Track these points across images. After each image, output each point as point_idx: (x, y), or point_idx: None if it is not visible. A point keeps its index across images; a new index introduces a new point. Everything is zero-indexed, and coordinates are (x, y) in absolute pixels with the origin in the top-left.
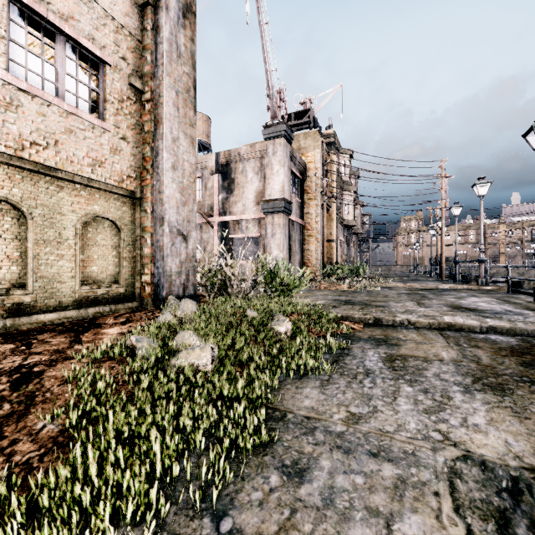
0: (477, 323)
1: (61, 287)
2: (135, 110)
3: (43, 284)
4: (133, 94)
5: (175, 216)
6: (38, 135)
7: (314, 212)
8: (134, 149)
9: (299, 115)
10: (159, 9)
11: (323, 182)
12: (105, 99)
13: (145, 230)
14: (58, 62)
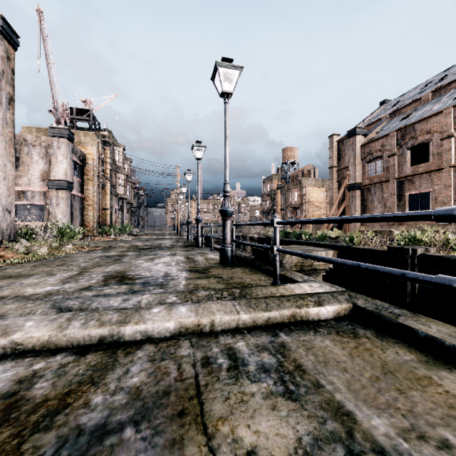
0: (142, 244)
1: None
2: None
3: None
4: None
5: (5, 202)
6: None
7: (92, 189)
8: None
9: (81, 111)
10: None
11: (99, 169)
12: None
13: None
14: None
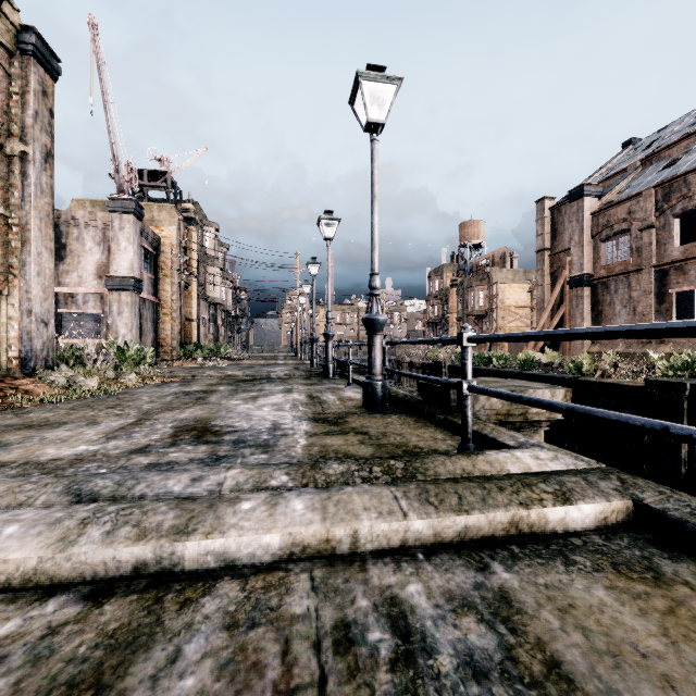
0: (242, 373)
1: None
2: (4, 231)
3: None
4: (2, 219)
5: (40, 309)
6: None
7: (171, 290)
8: (3, 259)
9: (154, 174)
10: (27, 161)
11: (180, 260)
12: None
13: (13, 319)
14: None
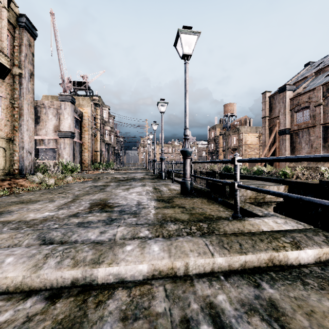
0: (121, 176)
1: None
2: (11, 110)
3: None
4: (11, 104)
5: (28, 146)
6: None
7: (87, 137)
8: (11, 123)
9: (80, 83)
10: (22, 77)
11: (92, 123)
12: (2, 109)
13: (15, 151)
14: None
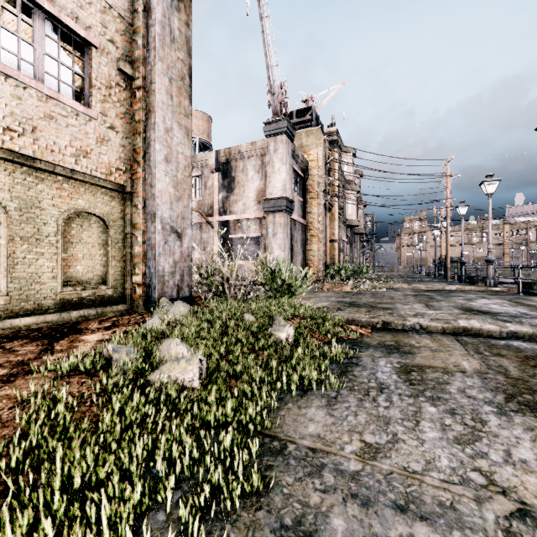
0: (496, 327)
1: (40, 288)
2: (125, 98)
3: (19, 285)
4: (122, 80)
5: (169, 212)
6: (13, 120)
7: (317, 212)
8: (123, 139)
9: (301, 113)
10: None
11: (325, 181)
12: (91, 85)
13: (136, 227)
14: (36, 41)
